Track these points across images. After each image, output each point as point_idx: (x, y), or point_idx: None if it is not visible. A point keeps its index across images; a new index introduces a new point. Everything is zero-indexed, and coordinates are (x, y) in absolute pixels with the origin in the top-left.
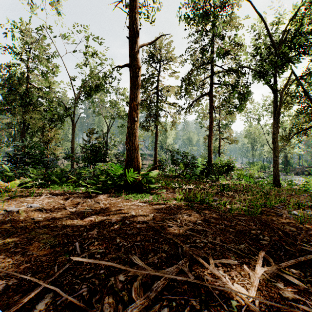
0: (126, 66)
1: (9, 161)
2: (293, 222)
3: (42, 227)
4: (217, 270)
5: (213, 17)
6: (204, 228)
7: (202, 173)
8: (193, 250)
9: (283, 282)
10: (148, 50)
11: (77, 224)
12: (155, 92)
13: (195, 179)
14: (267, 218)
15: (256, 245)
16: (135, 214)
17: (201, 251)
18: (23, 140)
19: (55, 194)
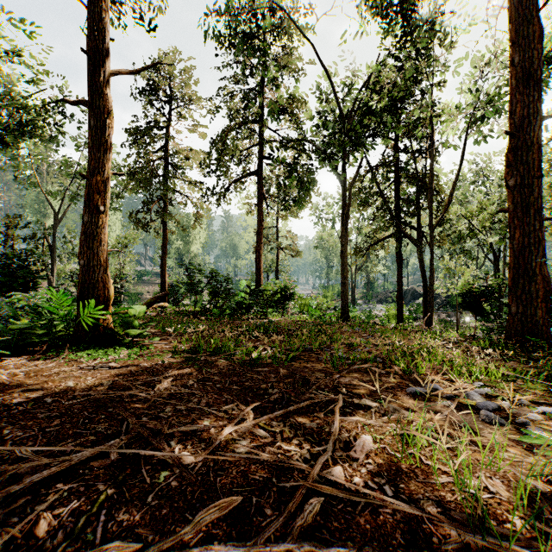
0: (82, 103)
1: None
2: (328, 367)
3: None
4: (164, 441)
5: (261, 51)
6: (196, 391)
7: (241, 305)
8: (143, 422)
9: (252, 438)
10: (149, 76)
11: None
12: (163, 158)
13: (230, 315)
14: (300, 366)
15: (255, 402)
16: (74, 384)
17: (163, 423)
18: None
19: None
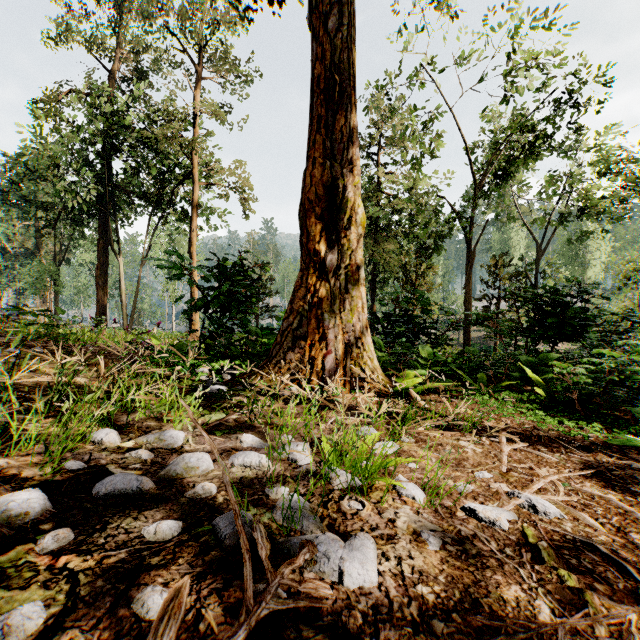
0: None
1: (374, 327)
2: None
3: None
4: None
5: None
6: None
7: None
8: None
9: None
10: None
11: None
12: None
13: None
14: None
15: None
16: None
17: None
18: (373, 293)
19: (515, 432)
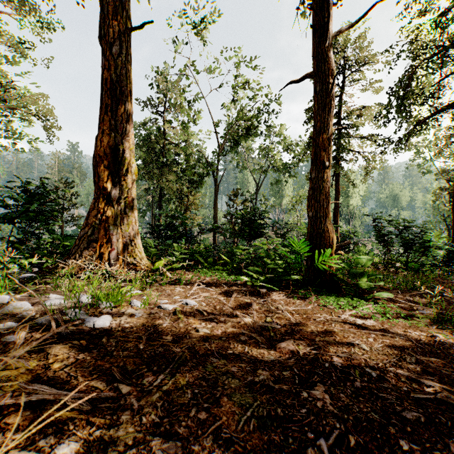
0: (307, 76)
1: (151, 233)
2: None
3: (217, 354)
4: None
5: None
6: None
7: (449, 261)
8: None
9: None
10: None
11: (270, 356)
12: (335, 122)
13: (431, 272)
14: None
15: None
16: (368, 348)
17: None
18: (160, 208)
19: (207, 283)
